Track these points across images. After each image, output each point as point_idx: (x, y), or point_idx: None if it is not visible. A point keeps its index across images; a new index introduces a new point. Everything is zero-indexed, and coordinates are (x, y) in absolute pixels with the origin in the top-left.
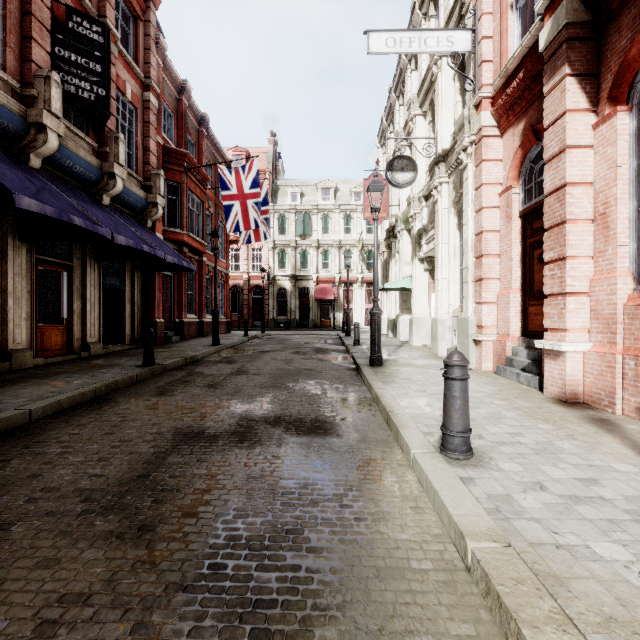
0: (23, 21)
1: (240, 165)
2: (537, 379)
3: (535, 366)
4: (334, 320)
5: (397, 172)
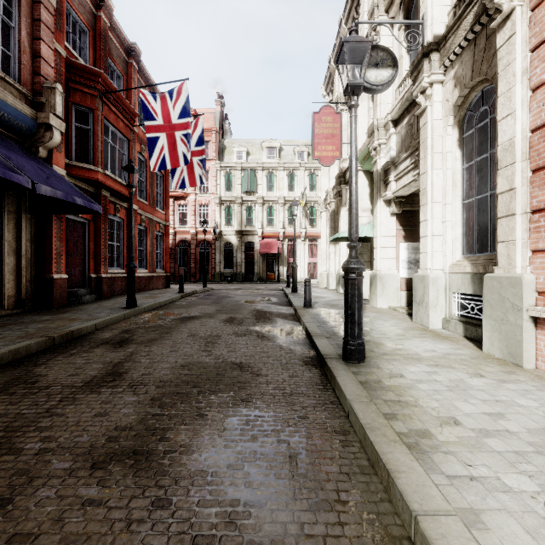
0: None
1: None
2: None
3: None
4: (278, 274)
5: (369, 68)
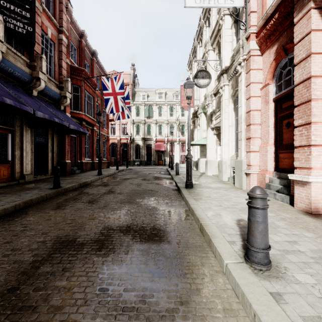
0: None
1: None
2: (288, 198)
3: (286, 189)
4: (164, 161)
5: (200, 79)
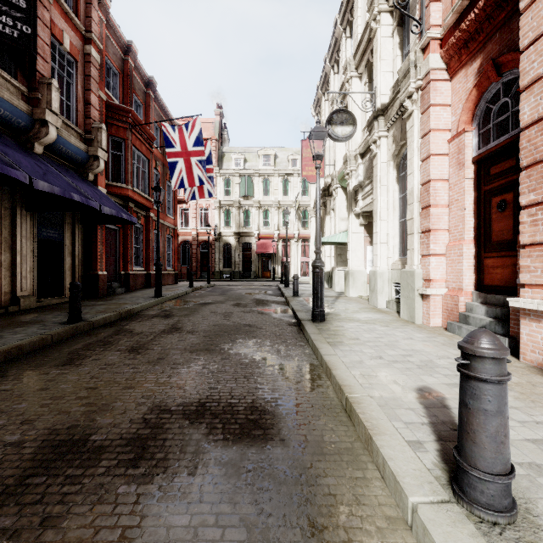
0: None
1: None
2: (507, 341)
3: (500, 325)
4: (273, 272)
5: (337, 126)
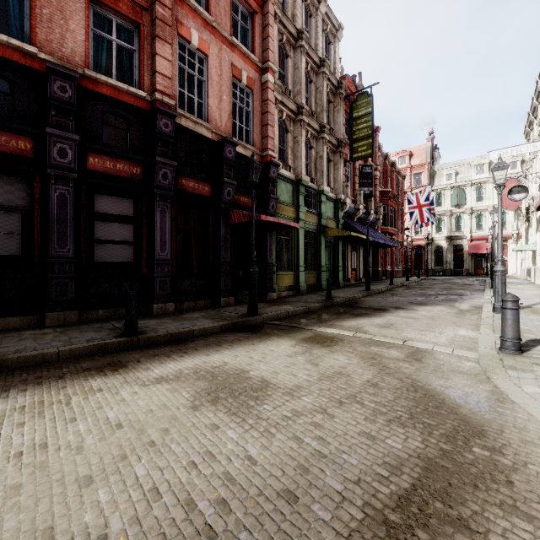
0: (353, 178)
1: (404, 163)
2: None
3: None
4: (486, 269)
5: (514, 194)
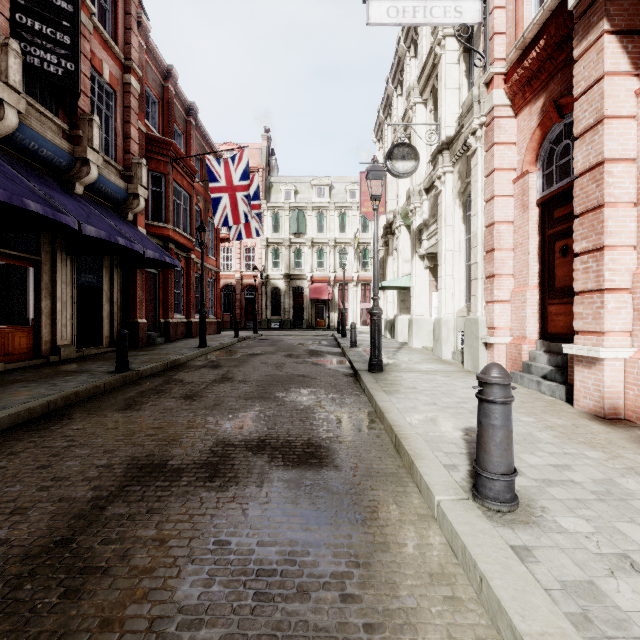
0: None
1: None
2: (564, 389)
3: (560, 374)
4: (329, 320)
5: (397, 161)
